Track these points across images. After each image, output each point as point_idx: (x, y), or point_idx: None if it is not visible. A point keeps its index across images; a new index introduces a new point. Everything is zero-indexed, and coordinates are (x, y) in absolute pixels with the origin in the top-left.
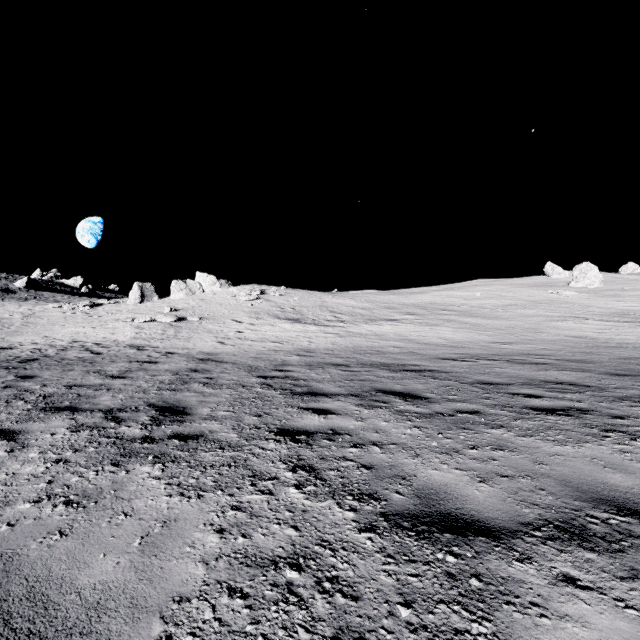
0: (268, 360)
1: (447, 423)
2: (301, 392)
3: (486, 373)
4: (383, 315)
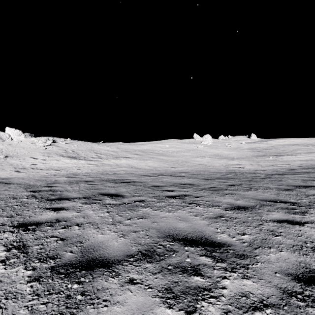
0: (45, 181)
1: (125, 208)
2: (53, 198)
3: (158, 181)
4: (123, 155)
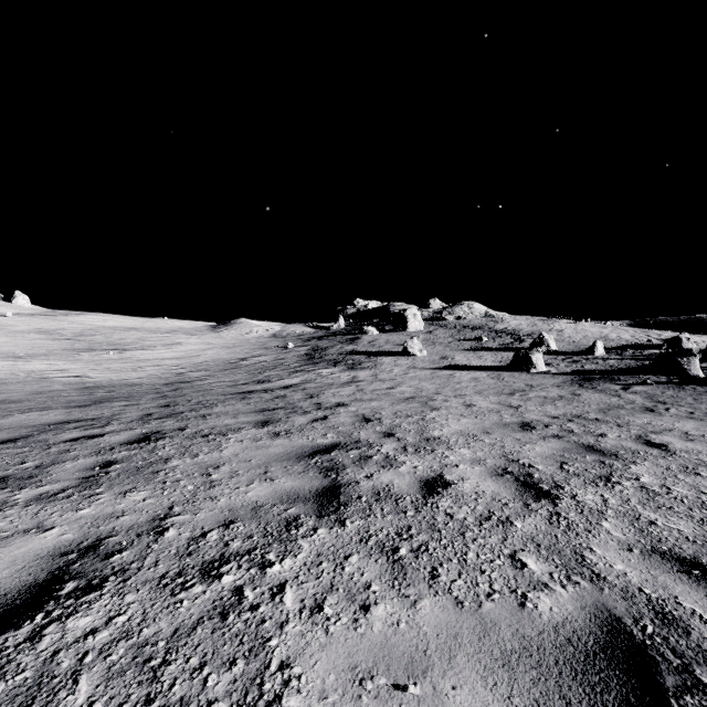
0: None
1: (132, 477)
2: None
3: None
4: None
